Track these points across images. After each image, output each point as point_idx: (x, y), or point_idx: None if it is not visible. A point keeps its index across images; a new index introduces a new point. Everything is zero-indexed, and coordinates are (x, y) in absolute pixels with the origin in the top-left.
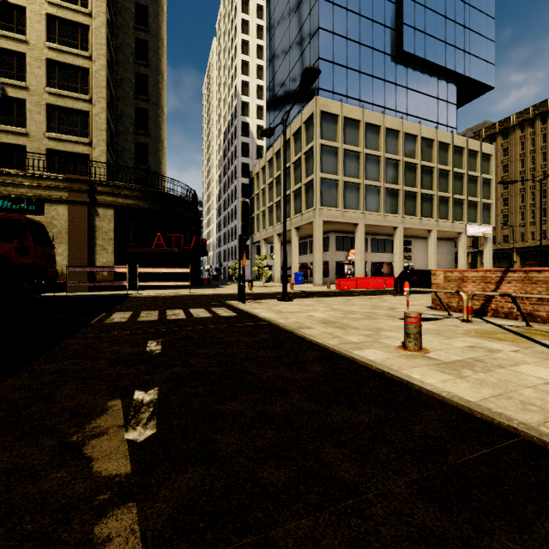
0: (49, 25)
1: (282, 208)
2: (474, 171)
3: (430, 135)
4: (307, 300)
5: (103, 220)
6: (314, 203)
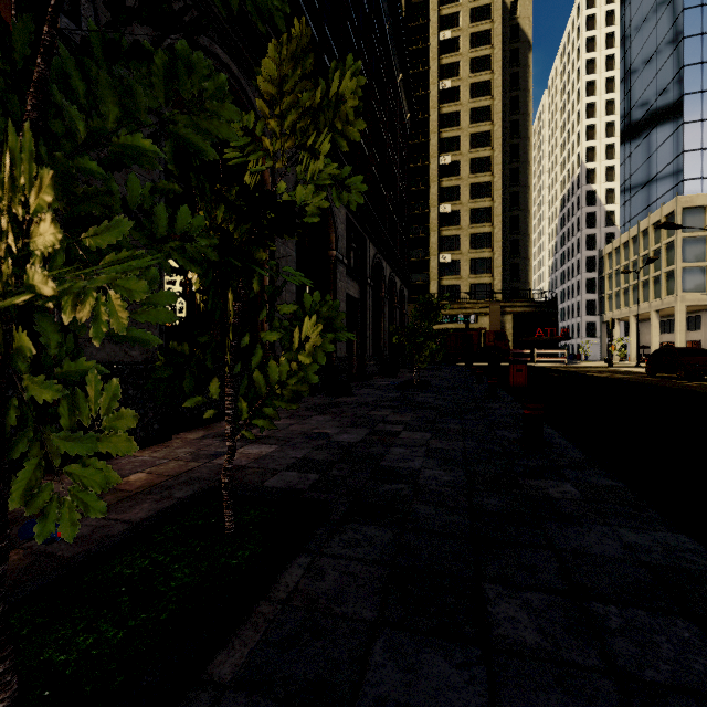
0: (470, 214)
1: (640, 291)
2: None
3: None
4: None
5: (506, 323)
6: (675, 291)
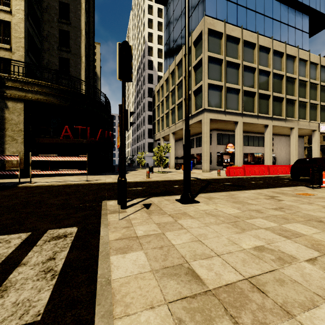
0: None
1: (176, 112)
2: (324, 83)
3: (293, 52)
4: (218, 200)
5: (12, 112)
6: (202, 104)
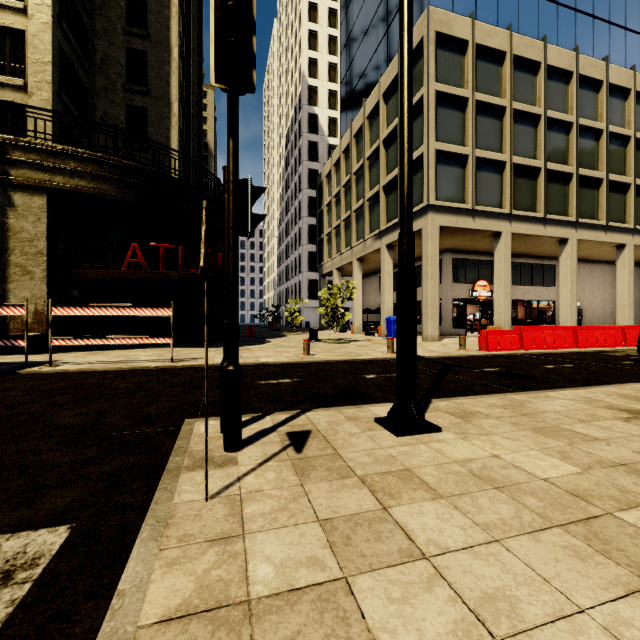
0: None
1: (366, 216)
2: None
3: (622, 80)
4: (489, 421)
5: (23, 215)
6: (424, 196)
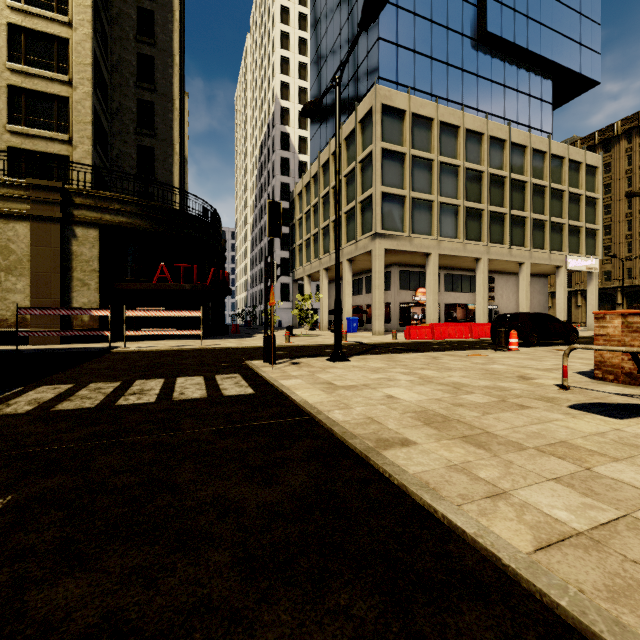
0: None
1: (331, 234)
2: (576, 188)
3: (521, 139)
4: (372, 359)
5: (83, 243)
6: (373, 226)
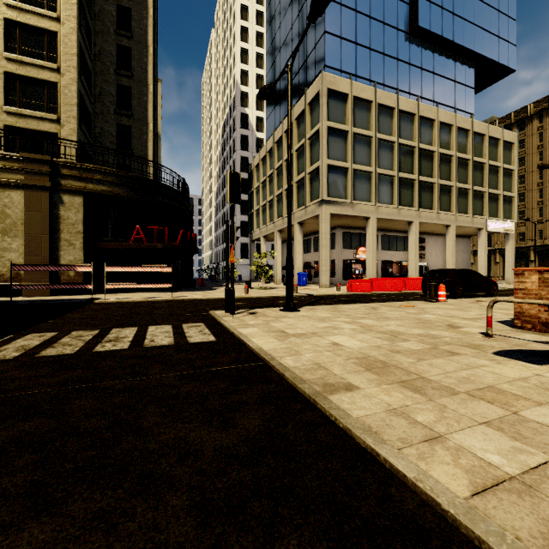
0: None
1: (284, 201)
2: (495, 161)
3: (448, 119)
4: (319, 309)
5: (69, 209)
6: (320, 194)
